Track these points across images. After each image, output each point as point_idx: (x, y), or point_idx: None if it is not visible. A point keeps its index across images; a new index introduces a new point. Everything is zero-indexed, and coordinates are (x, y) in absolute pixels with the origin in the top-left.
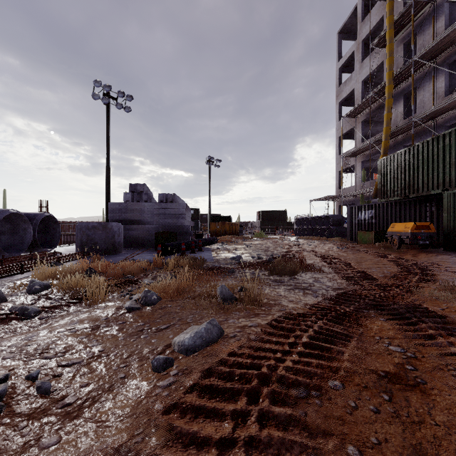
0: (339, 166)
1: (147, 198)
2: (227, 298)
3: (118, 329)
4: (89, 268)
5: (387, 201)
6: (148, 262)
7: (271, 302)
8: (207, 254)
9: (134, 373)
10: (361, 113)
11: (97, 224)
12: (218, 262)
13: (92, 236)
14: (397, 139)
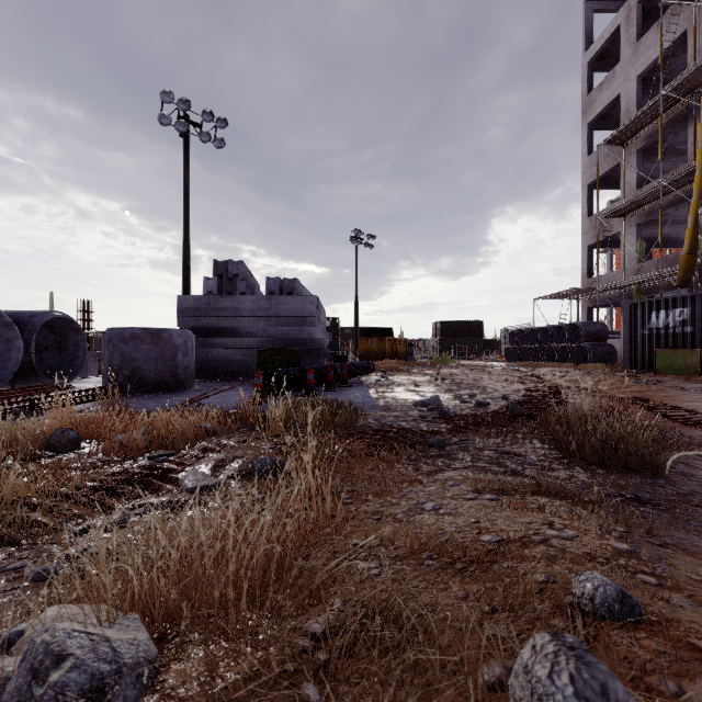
0: (588, 237)
1: (246, 287)
2: None
3: None
4: (59, 429)
5: None
6: (225, 412)
7: None
8: (360, 392)
9: None
10: (636, 135)
11: (142, 330)
12: (391, 414)
13: (131, 354)
14: None
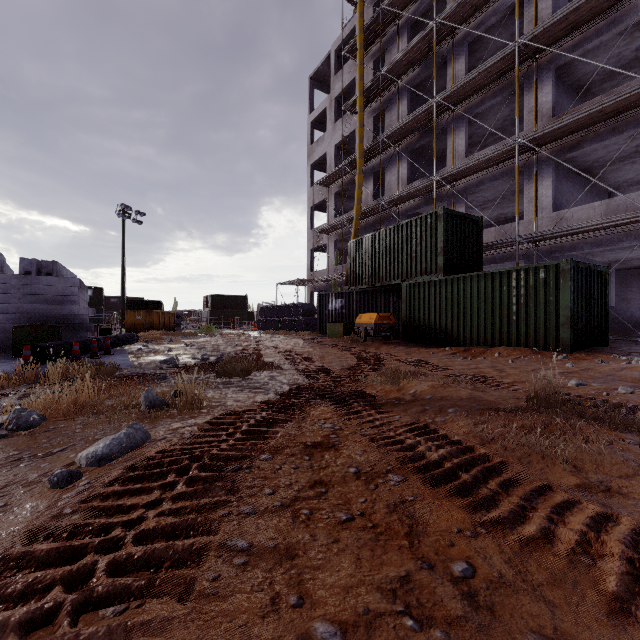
0: (311, 243)
1: None
2: (155, 405)
3: None
4: None
5: (356, 290)
6: (5, 375)
7: (213, 404)
8: (121, 358)
9: (20, 499)
10: (334, 184)
11: None
12: (140, 368)
13: None
14: (368, 220)
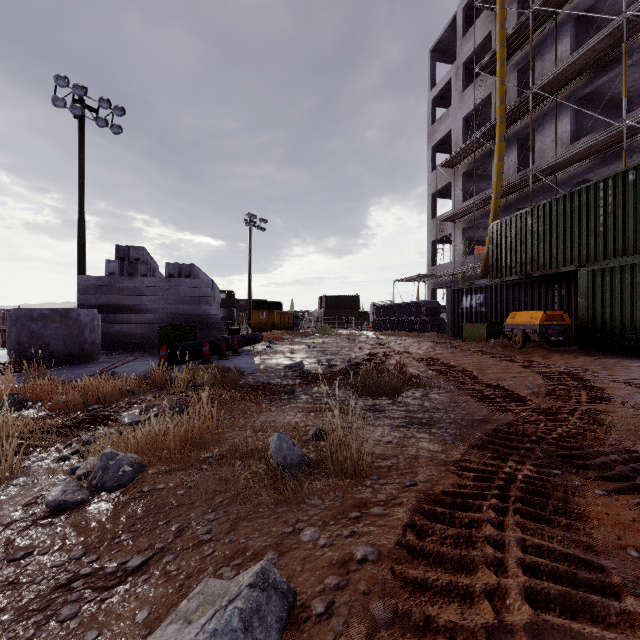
0: (432, 234)
1: (147, 270)
2: (292, 464)
3: None
4: (11, 394)
5: (501, 282)
6: (139, 378)
7: (379, 463)
8: (247, 359)
9: None
10: (462, 162)
11: (50, 310)
12: (265, 375)
13: (40, 332)
14: (509, 199)
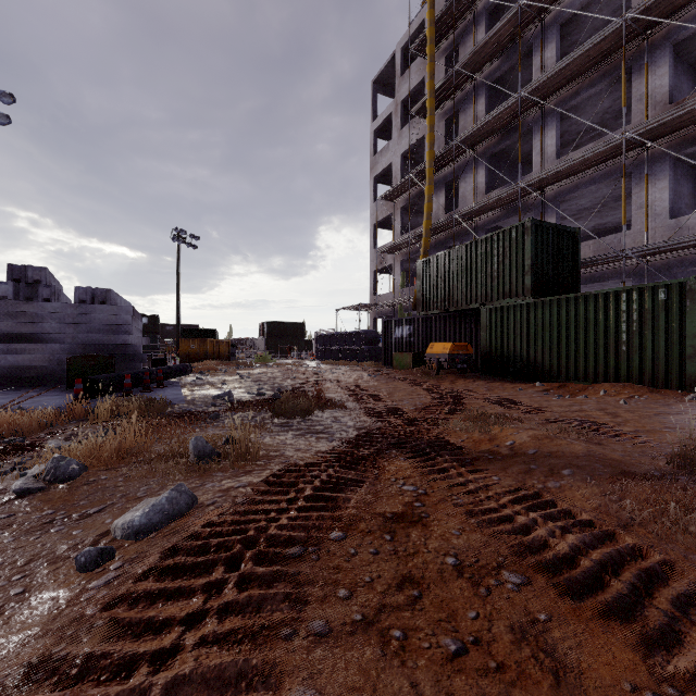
0: (374, 264)
1: (51, 294)
2: (205, 455)
3: (0, 527)
4: None
5: (426, 315)
6: (55, 411)
7: (271, 454)
8: (174, 391)
9: (42, 583)
10: (400, 197)
11: None
12: (192, 404)
13: None
14: (439, 237)
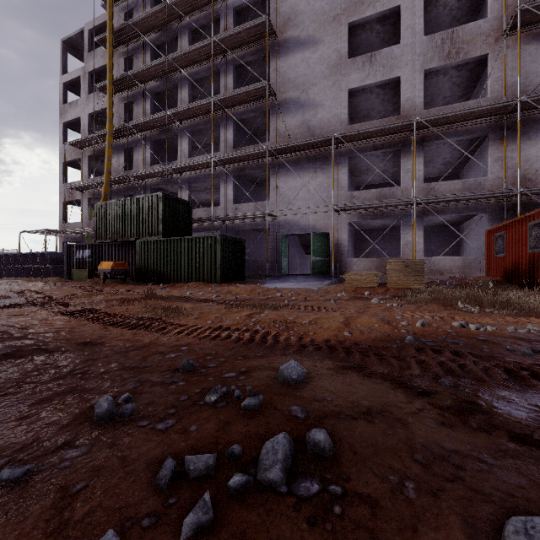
0: (63, 196)
1: None
2: None
3: None
4: None
5: (102, 243)
6: None
7: None
8: None
9: None
10: (88, 148)
11: None
12: None
13: None
14: (119, 186)
